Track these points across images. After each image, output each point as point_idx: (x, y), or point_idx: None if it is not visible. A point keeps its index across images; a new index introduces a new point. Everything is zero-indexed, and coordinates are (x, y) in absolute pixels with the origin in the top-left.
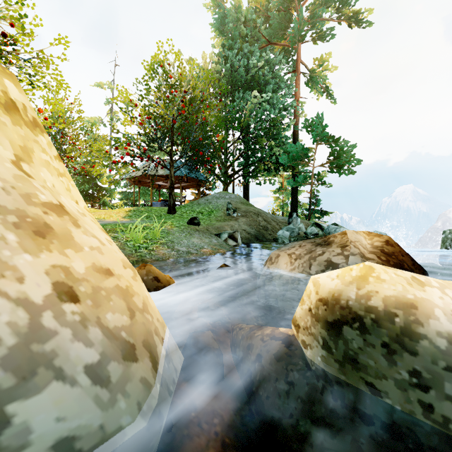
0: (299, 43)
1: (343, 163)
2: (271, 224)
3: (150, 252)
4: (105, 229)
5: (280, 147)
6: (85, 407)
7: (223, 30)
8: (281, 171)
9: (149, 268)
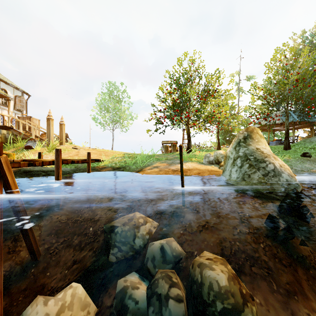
0: None
1: None
2: None
3: None
4: None
5: None
6: (288, 177)
7: None
8: None
9: None
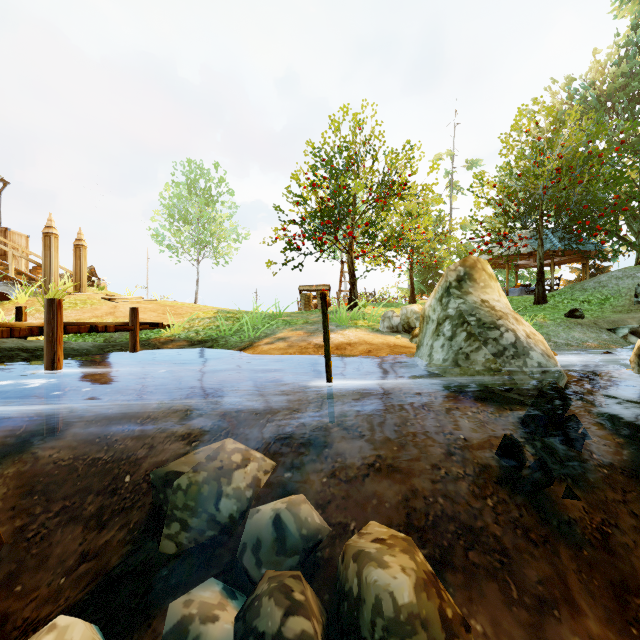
0: None
1: None
2: None
3: None
4: None
5: None
6: (542, 358)
7: None
8: None
9: None
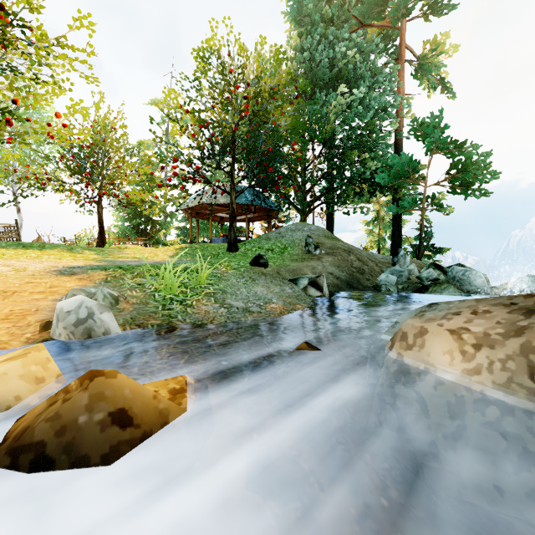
0: (403, 21)
1: (471, 179)
2: (368, 266)
3: (186, 309)
4: (133, 272)
5: (377, 162)
6: None
7: (300, 19)
8: (377, 196)
9: (100, 385)
